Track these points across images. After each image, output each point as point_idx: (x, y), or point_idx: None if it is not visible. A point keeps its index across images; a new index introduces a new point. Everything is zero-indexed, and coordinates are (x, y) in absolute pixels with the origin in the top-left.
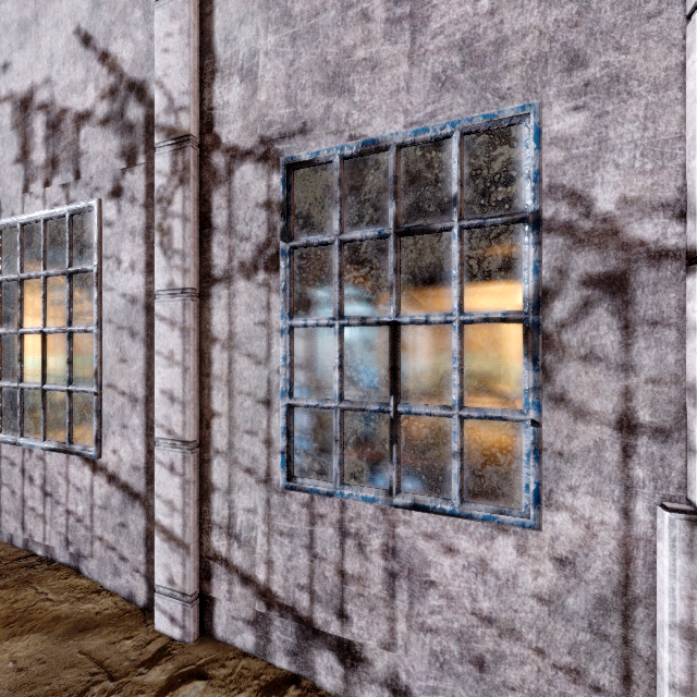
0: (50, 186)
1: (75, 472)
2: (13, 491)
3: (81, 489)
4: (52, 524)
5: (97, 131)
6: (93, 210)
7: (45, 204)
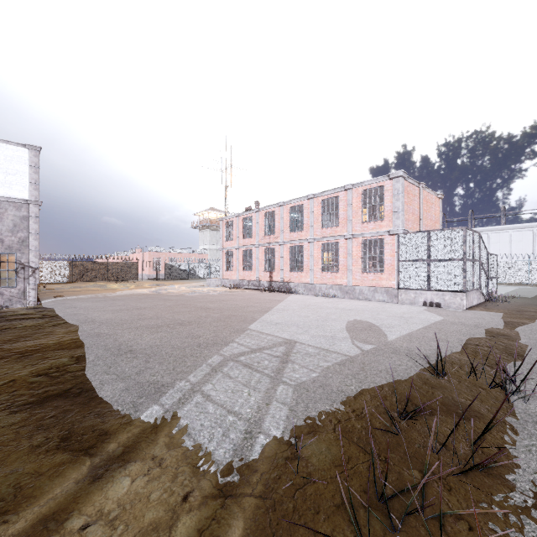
0: None
1: None
2: None
3: None
4: None
5: None
6: None
7: None
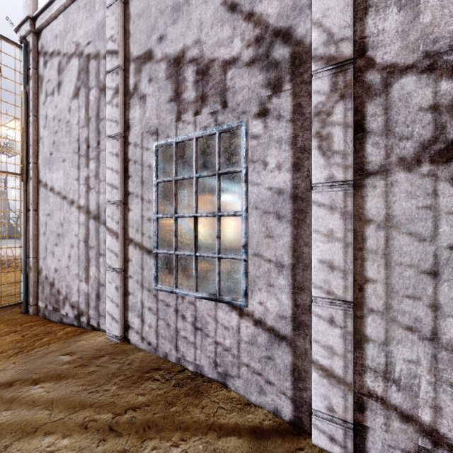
0: (200, 115)
1: (223, 315)
2: (168, 324)
3: (228, 328)
4: (202, 350)
5: (243, 71)
6: (240, 128)
7: (195, 127)
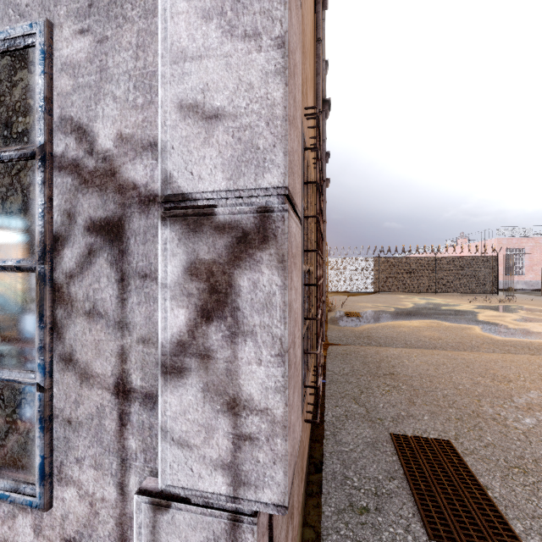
0: None
1: None
2: None
3: None
4: None
5: None
6: None
7: None
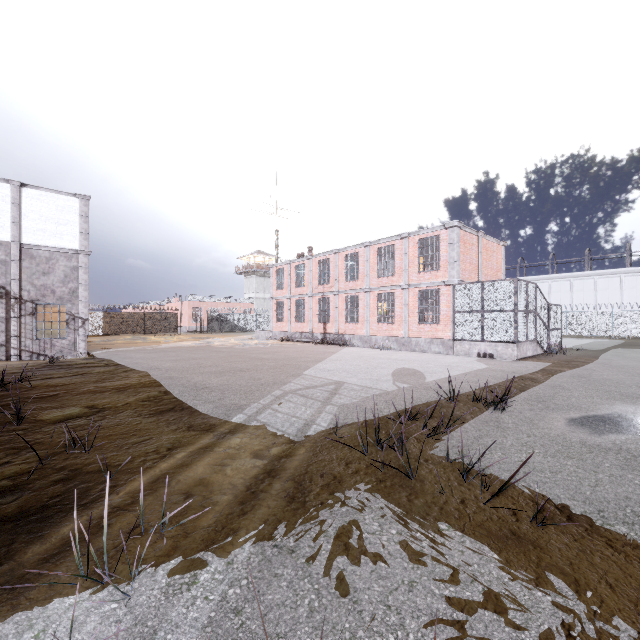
0: None
1: None
2: None
3: None
4: None
5: None
6: None
7: None
